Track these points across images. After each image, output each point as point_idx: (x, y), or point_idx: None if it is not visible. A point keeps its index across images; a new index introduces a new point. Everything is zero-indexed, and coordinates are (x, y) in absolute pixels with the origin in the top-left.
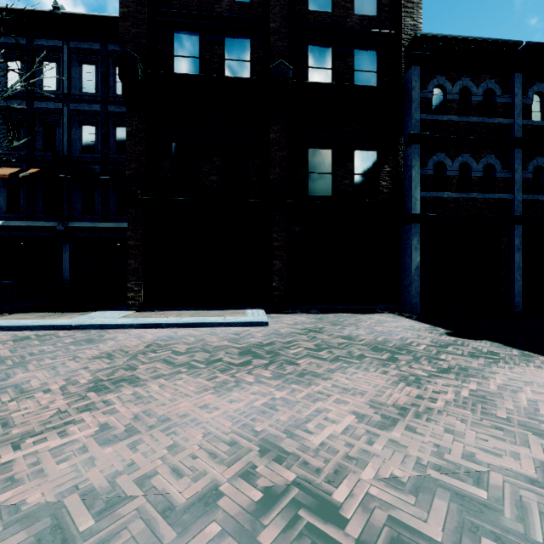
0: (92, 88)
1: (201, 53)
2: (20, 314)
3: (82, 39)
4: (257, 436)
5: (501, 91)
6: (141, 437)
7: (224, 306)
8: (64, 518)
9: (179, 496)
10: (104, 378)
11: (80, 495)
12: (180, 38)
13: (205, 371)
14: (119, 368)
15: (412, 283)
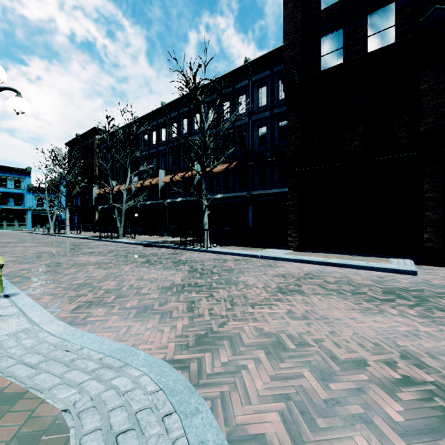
0: (264, 102)
1: (344, 43)
2: (232, 247)
3: (258, 73)
4: (398, 347)
5: None
6: (311, 322)
7: (367, 253)
8: (281, 340)
9: (339, 355)
10: (284, 287)
11: (286, 335)
12: (326, 40)
13: (351, 297)
14: (290, 284)
15: None
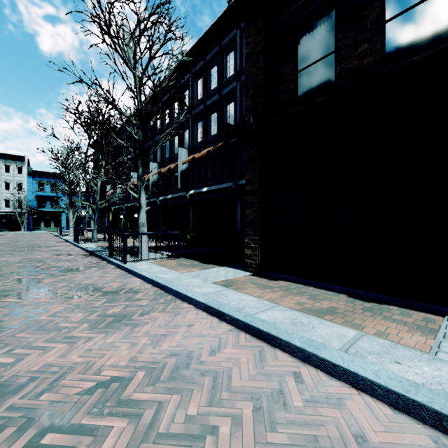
0: None
1: None
2: (179, 260)
3: None
4: None
5: None
6: None
7: (386, 293)
8: None
9: None
10: None
11: None
12: None
13: None
14: None
15: None
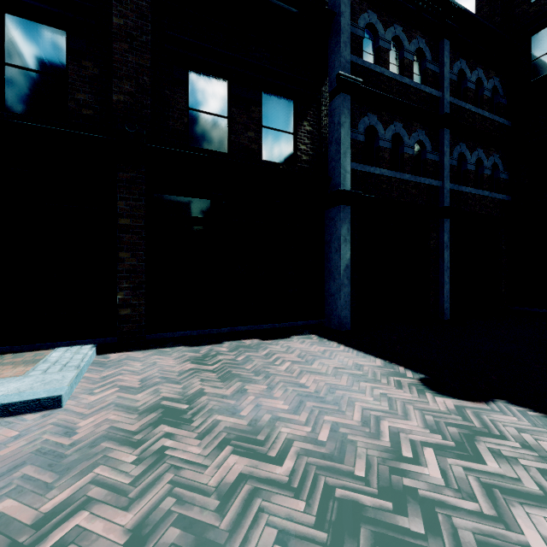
0: None
1: None
2: None
3: None
4: None
5: (431, 56)
6: None
7: (4, 344)
8: None
9: None
10: None
11: None
12: None
13: None
14: None
15: (341, 289)
